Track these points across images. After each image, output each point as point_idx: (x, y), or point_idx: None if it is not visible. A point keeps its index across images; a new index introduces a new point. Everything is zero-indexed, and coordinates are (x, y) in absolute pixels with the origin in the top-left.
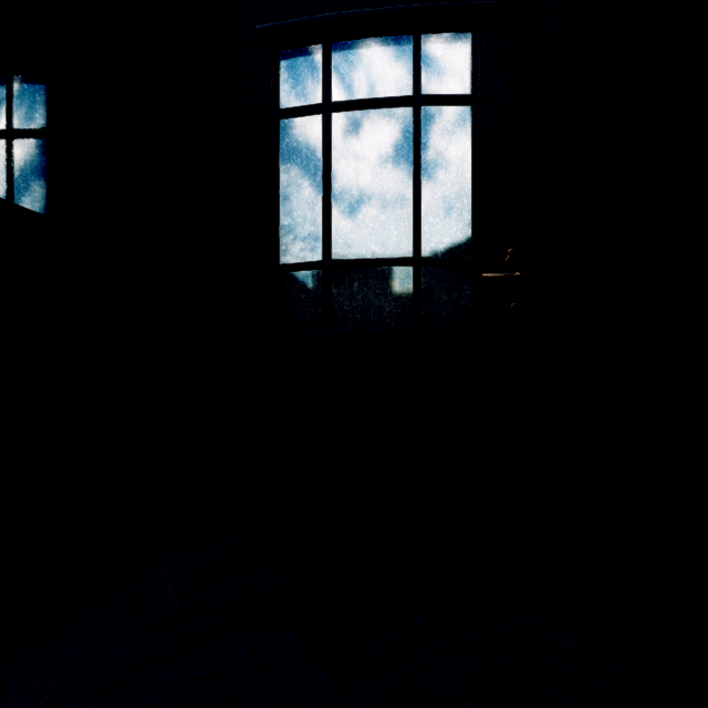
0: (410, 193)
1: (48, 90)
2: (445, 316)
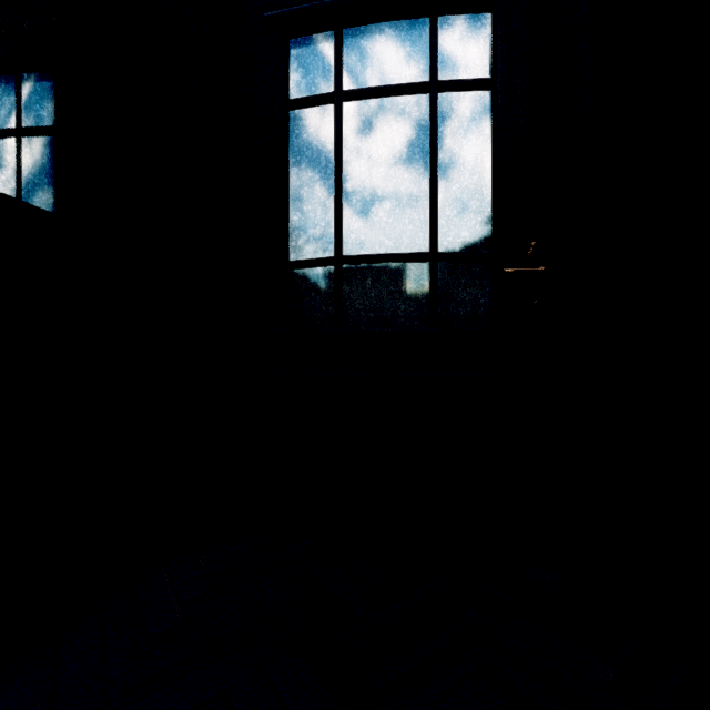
0: (426, 184)
1: (49, 80)
2: (463, 315)
